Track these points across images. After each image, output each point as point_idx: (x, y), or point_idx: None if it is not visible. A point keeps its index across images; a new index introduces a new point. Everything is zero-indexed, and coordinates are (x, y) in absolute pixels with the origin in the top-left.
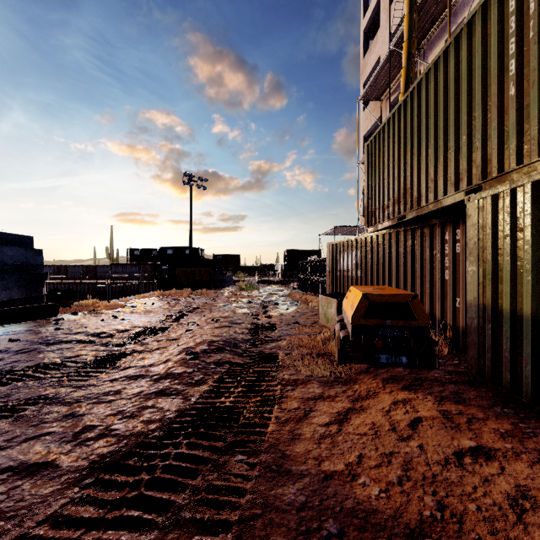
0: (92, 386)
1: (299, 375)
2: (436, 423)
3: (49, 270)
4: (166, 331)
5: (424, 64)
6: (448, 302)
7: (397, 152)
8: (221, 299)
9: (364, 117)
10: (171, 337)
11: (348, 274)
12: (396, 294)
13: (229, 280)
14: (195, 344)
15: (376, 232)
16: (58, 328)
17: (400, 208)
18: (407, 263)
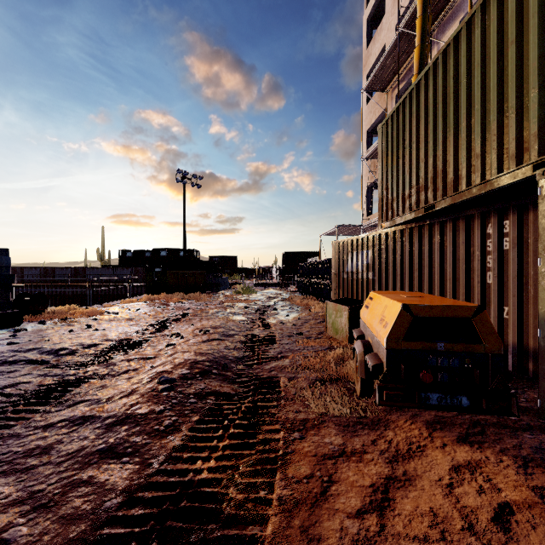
0: (13, 438)
1: (308, 412)
2: (538, 516)
3: (35, 272)
4: (143, 345)
5: (436, 48)
6: (492, 312)
7: (424, 128)
8: (215, 304)
9: (368, 111)
10: (147, 354)
11: (358, 277)
12: (453, 305)
13: (224, 283)
14: (173, 367)
15: (393, 227)
16: (11, 342)
17: (427, 196)
18: (434, 264)
